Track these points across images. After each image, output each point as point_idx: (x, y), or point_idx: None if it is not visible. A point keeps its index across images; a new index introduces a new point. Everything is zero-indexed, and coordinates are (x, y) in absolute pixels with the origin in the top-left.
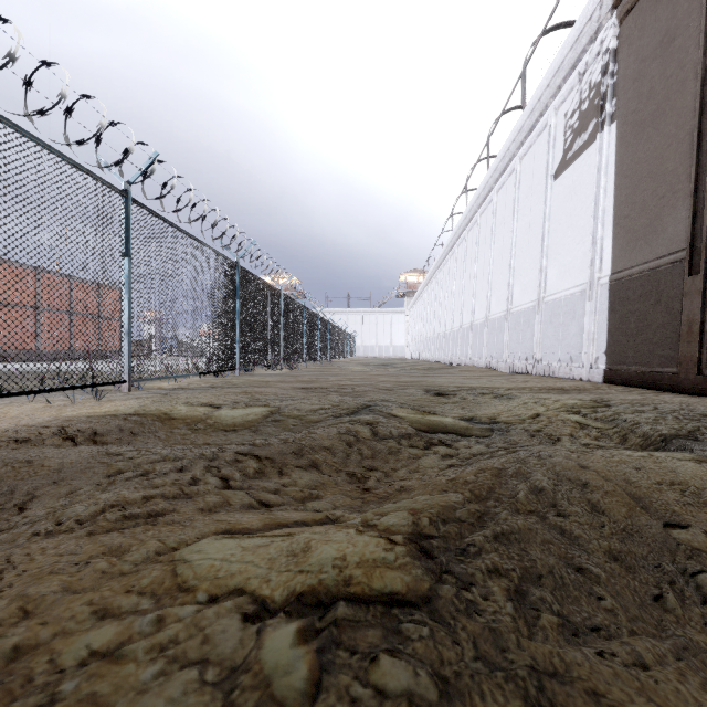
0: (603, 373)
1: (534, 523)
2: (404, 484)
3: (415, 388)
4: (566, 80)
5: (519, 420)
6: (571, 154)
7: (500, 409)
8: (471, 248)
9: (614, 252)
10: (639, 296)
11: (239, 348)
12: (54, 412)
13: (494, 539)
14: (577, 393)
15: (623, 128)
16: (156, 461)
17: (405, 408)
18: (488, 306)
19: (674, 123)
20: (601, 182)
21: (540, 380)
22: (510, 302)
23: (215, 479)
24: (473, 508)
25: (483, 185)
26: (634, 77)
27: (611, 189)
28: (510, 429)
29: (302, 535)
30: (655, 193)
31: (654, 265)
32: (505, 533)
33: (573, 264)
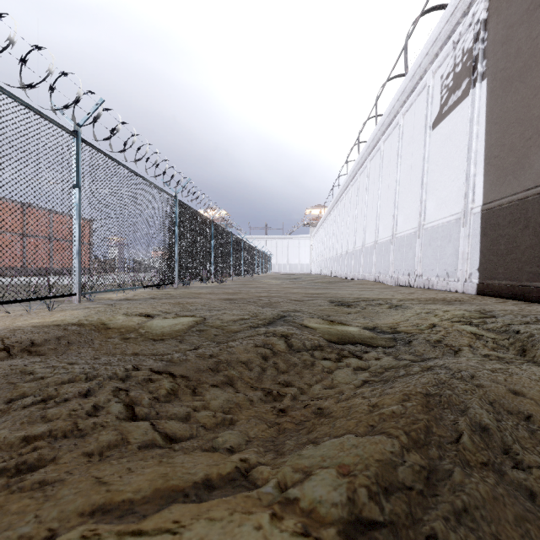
0: (476, 287)
1: (495, 485)
2: (321, 405)
3: (322, 299)
4: (442, 48)
5: (418, 330)
6: (447, 108)
7: (397, 318)
8: (362, 187)
9: (485, 186)
10: (508, 222)
11: (177, 266)
12: (8, 322)
13: (456, 522)
14: (459, 304)
15: (493, 84)
16: (66, 381)
17: (315, 318)
18: (377, 232)
19: (539, 76)
20: (474, 129)
21: (423, 292)
22: (395, 229)
23: (119, 408)
24: (416, 463)
25: (372, 136)
26: (503, 41)
27: (482, 134)
28: (412, 339)
29: (194, 531)
30: (523, 136)
31: (522, 196)
32: (468, 508)
33: (449, 197)
